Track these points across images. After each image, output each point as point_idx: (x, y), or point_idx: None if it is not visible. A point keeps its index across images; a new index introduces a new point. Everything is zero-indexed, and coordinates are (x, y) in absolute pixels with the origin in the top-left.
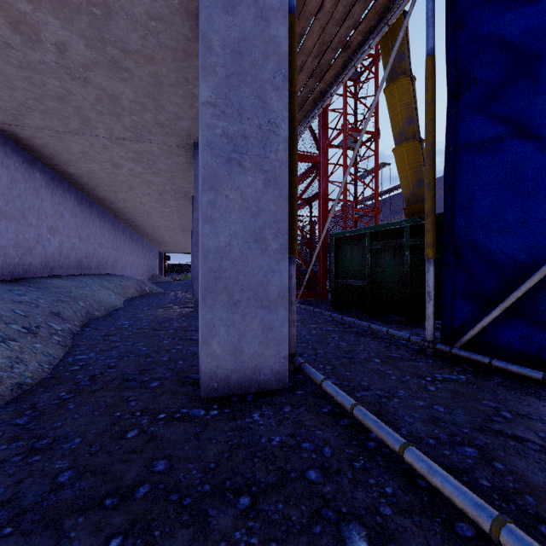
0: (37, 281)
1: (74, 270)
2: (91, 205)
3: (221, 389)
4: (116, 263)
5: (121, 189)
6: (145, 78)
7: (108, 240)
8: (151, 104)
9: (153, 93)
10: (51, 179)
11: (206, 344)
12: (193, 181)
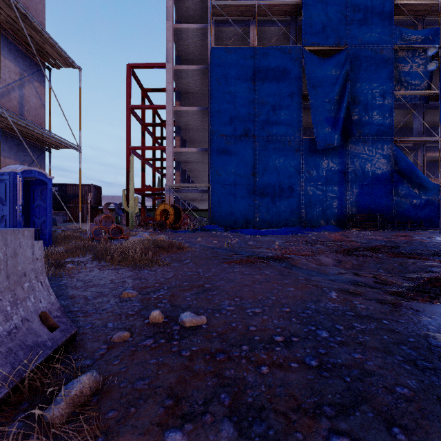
0: None
1: None
2: None
3: None
4: None
5: None
6: None
7: None
8: None
9: None
10: None
11: None
12: None
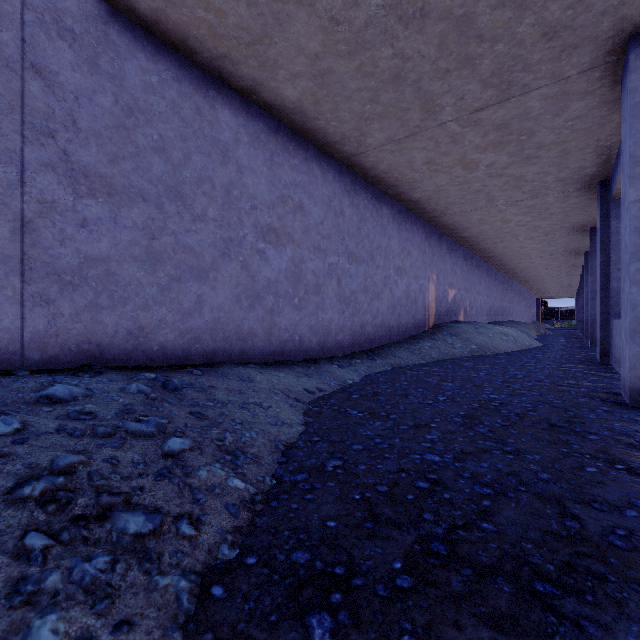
0: (497, 323)
1: (500, 318)
2: (504, 278)
3: (595, 347)
4: (512, 313)
5: (528, 269)
6: (562, 245)
7: (510, 297)
8: (562, 248)
9: (564, 246)
10: (495, 273)
11: (591, 336)
12: (583, 260)
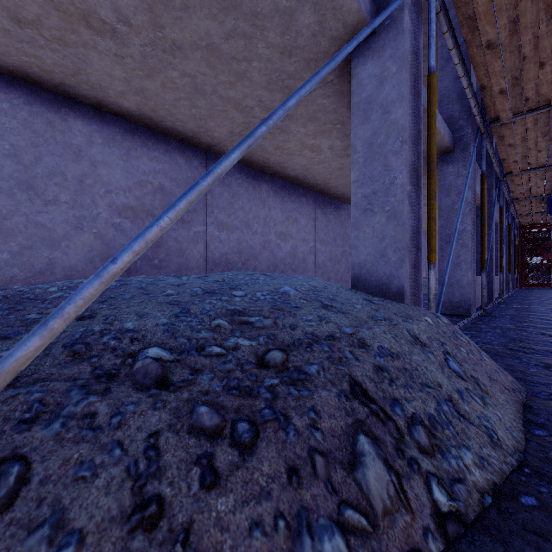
0: None
1: None
2: None
3: None
4: None
5: None
6: None
7: None
8: None
9: None
10: None
11: None
12: None
